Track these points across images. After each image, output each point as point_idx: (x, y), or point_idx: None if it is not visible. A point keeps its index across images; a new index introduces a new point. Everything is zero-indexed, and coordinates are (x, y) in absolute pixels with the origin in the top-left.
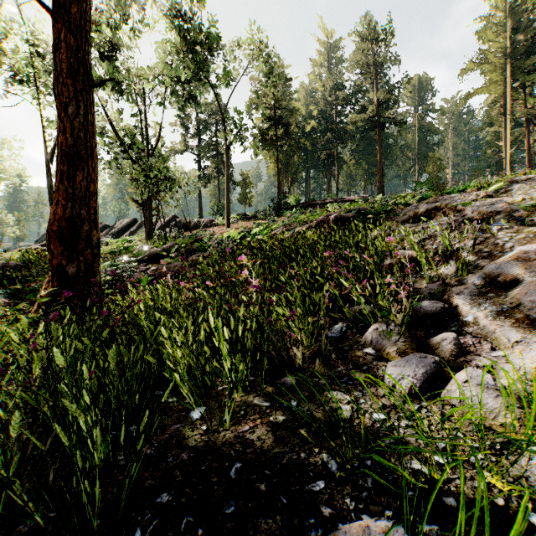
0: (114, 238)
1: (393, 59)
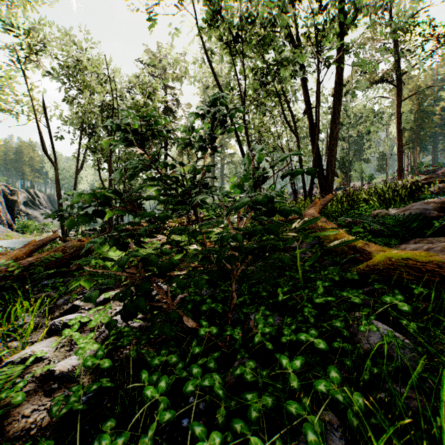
0: None
1: None
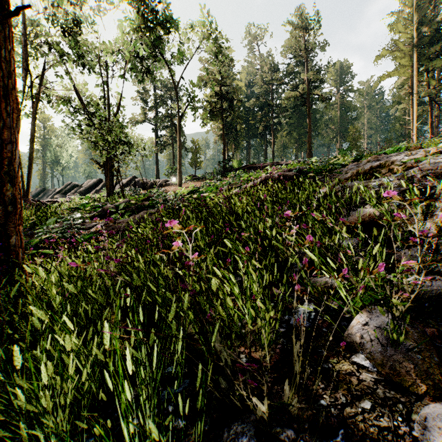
0: (82, 195)
1: (320, 46)
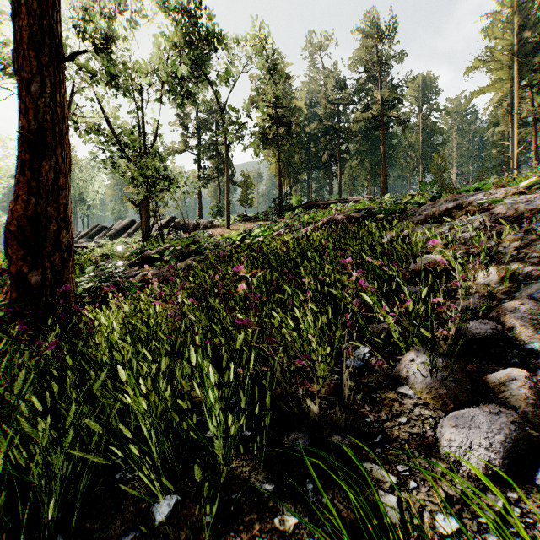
0: (111, 240)
1: (397, 57)
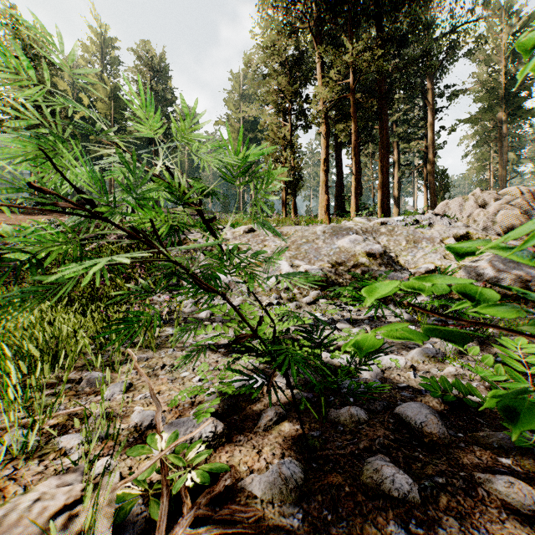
0: None
1: (166, 92)
